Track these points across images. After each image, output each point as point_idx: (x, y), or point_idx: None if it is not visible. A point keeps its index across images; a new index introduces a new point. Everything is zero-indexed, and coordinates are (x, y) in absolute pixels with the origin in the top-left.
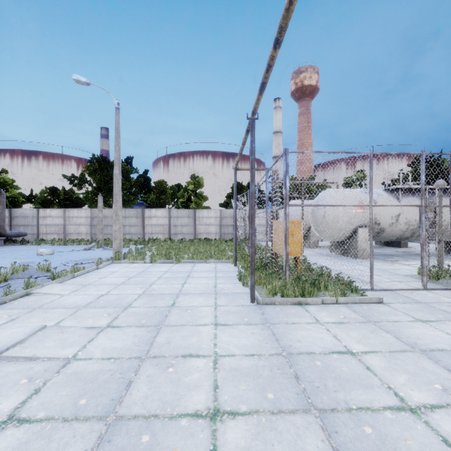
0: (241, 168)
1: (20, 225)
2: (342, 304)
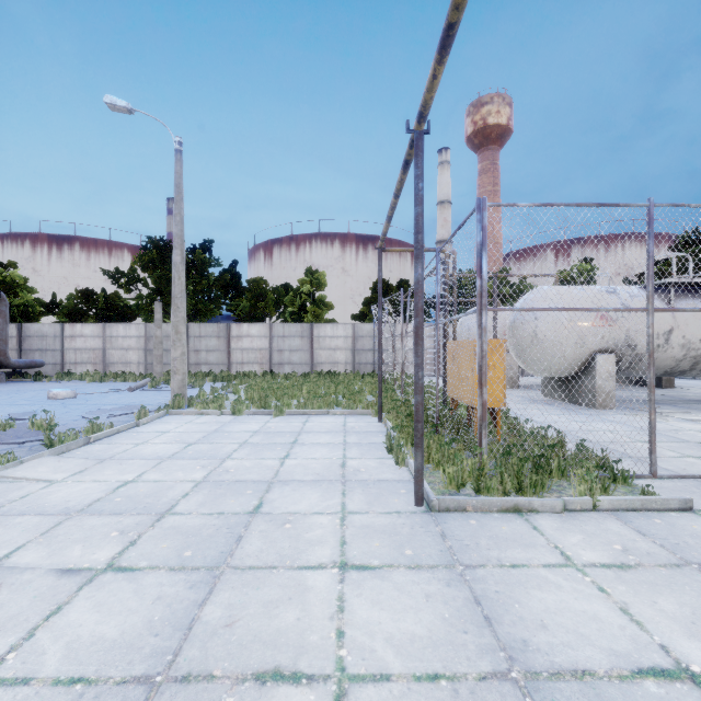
0: (390, 249)
1: (34, 349)
2: (605, 513)
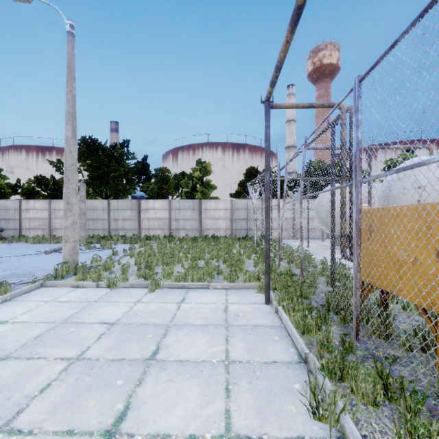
0: (277, 104)
1: (1, 218)
2: None
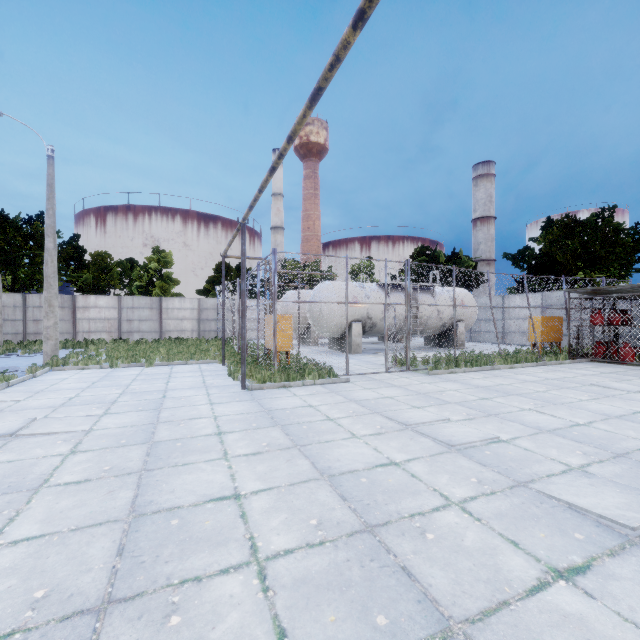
0: (230, 256)
1: None
2: (318, 385)
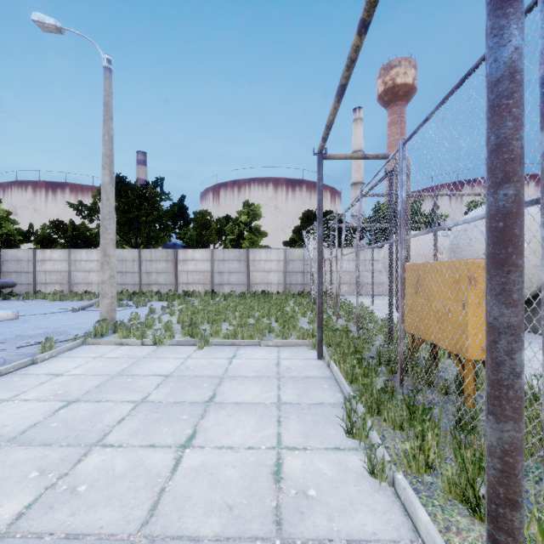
0: (331, 155)
1: (11, 271)
2: None
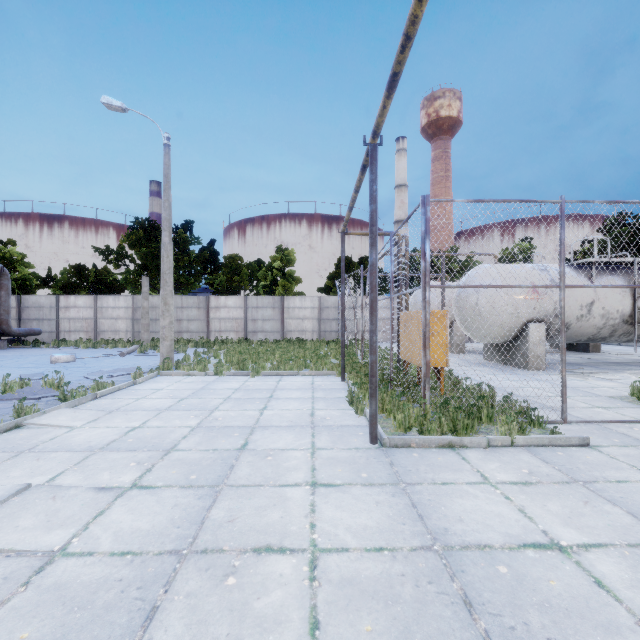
0: (351, 232)
1: (32, 319)
2: (520, 448)
